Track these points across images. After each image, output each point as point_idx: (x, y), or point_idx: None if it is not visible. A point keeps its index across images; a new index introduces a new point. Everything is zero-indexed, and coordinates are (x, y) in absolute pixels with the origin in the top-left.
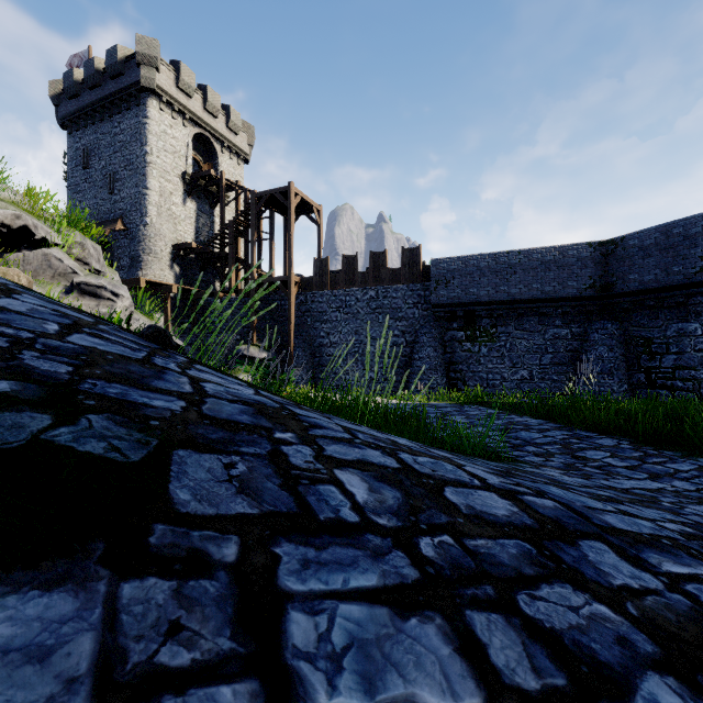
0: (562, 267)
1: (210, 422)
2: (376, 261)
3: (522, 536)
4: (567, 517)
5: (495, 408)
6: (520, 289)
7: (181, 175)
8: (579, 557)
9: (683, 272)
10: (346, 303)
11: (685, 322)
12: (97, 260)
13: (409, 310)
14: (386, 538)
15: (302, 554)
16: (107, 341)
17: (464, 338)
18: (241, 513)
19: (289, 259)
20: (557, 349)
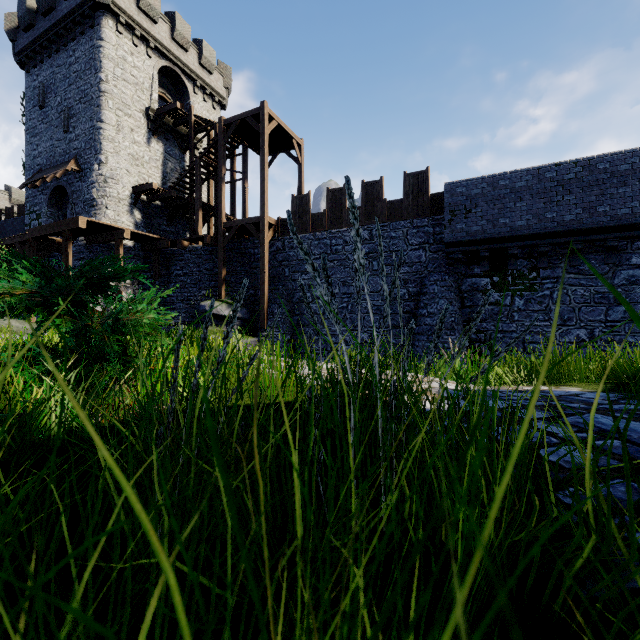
0: None
1: None
2: (369, 193)
3: None
4: None
5: None
6: (576, 214)
7: (145, 110)
8: None
9: None
10: (331, 248)
11: None
12: None
13: (412, 252)
14: None
15: None
16: None
17: (489, 287)
18: None
19: (262, 196)
20: (634, 299)
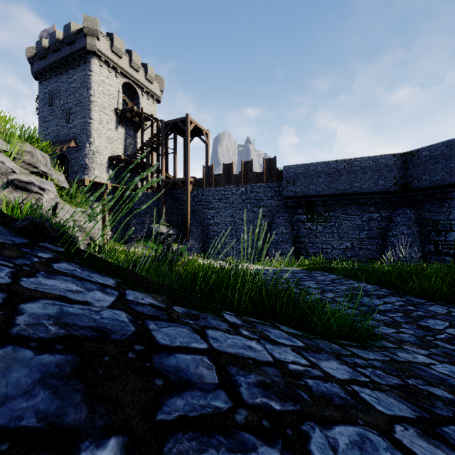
0: (375, 171)
1: None
2: (245, 168)
3: None
4: None
5: (336, 273)
6: (345, 186)
7: (114, 110)
8: None
9: None
10: (225, 196)
11: None
12: (44, 165)
13: (268, 200)
14: None
15: None
16: None
17: (306, 220)
18: None
19: (186, 166)
20: (371, 228)
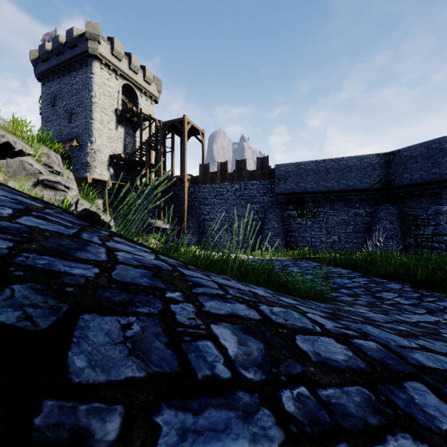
0: (360, 169)
1: (116, 286)
2: (239, 166)
3: (360, 381)
4: (389, 358)
5: (318, 261)
6: (332, 184)
7: (114, 110)
8: (408, 400)
9: (439, 173)
10: (220, 193)
11: (440, 205)
12: (57, 165)
13: (260, 197)
14: (253, 394)
15: (181, 421)
16: (48, 221)
17: (296, 215)
18: (129, 377)
19: (183, 165)
20: (356, 223)
